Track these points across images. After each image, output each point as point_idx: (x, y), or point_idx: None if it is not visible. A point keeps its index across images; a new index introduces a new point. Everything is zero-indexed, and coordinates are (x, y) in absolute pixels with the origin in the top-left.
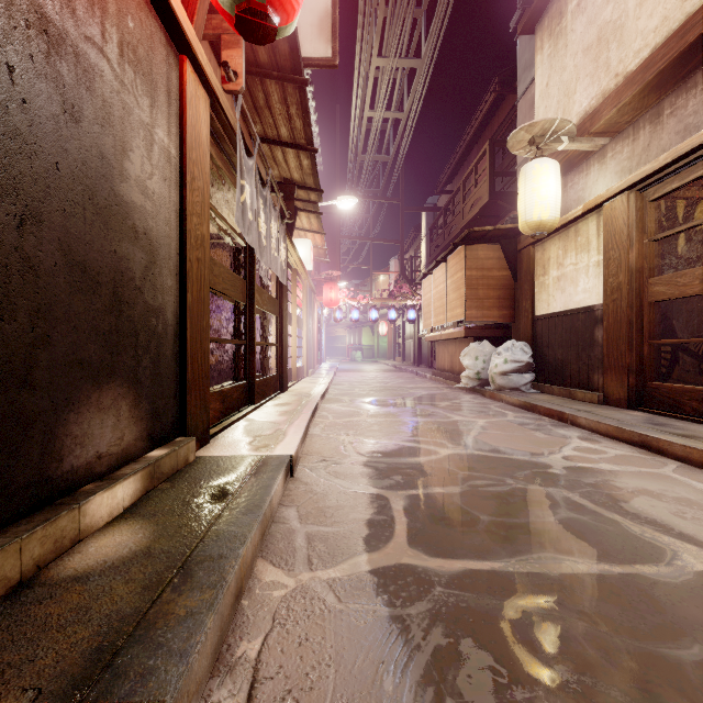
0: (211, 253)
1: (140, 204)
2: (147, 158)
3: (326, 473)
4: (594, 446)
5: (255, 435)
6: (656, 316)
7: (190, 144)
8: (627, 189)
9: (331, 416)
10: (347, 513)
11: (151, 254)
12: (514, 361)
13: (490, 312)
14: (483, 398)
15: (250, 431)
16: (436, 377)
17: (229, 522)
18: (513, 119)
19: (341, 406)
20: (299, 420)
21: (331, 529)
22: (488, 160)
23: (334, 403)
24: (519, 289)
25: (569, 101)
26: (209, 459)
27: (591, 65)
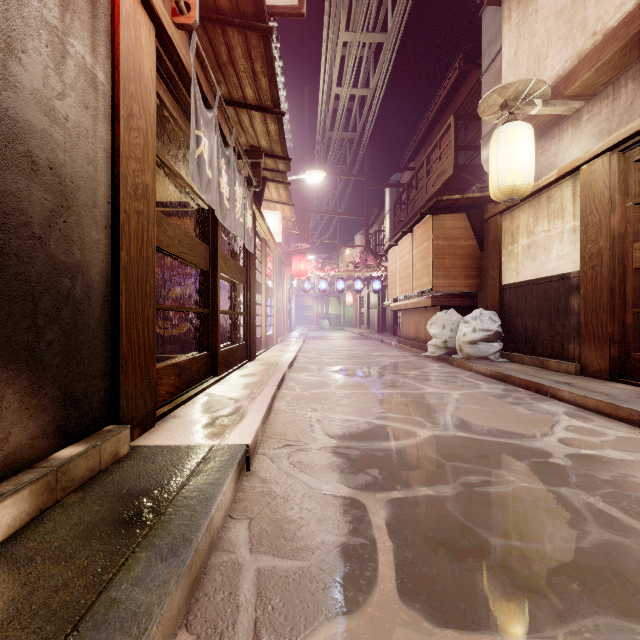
0: (178, 221)
1: (41, 128)
2: (55, 71)
3: (289, 465)
4: (588, 425)
5: (210, 415)
6: (639, 284)
7: (126, 72)
8: (609, 150)
9: (298, 388)
10: (313, 532)
11: (61, 196)
12: (483, 330)
13: (457, 281)
14: (451, 366)
15: (207, 409)
16: (401, 345)
17: (134, 577)
18: (475, 95)
19: (308, 376)
20: (262, 394)
21: (290, 565)
22: (452, 134)
23: (302, 372)
24: (485, 258)
25: (540, 67)
26: (146, 451)
27: (565, 27)
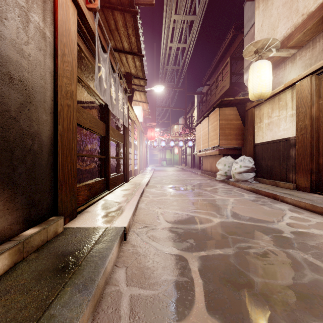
0: (89, 111)
1: (15, 60)
2: (23, 30)
3: (147, 237)
4: (301, 216)
5: (105, 211)
6: None
7: (61, 32)
8: (311, 74)
9: (151, 196)
10: (160, 274)
11: (26, 96)
12: (245, 167)
13: (231, 141)
14: (228, 185)
15: (104, 207)
16: (203, 174)
17: (64, 302)
18: (241, 47)
19: (156, 190)
20: (132, 200)
21: (148, 293)
22: (229, 67)
23: (152, 188)
24: (246, 130)
25: (274, 32)
26: (72, 230)
27: (287, 11)
